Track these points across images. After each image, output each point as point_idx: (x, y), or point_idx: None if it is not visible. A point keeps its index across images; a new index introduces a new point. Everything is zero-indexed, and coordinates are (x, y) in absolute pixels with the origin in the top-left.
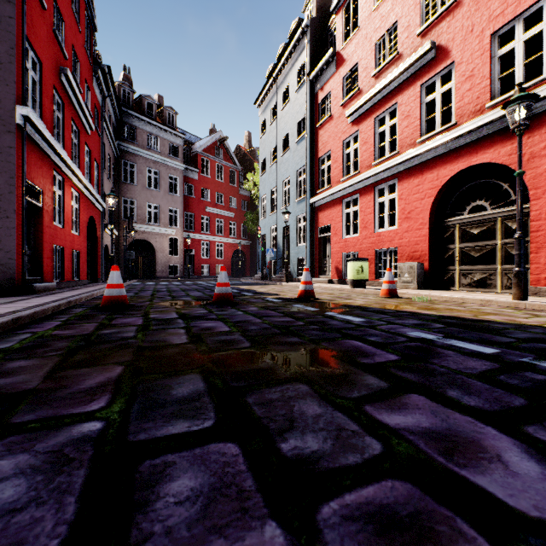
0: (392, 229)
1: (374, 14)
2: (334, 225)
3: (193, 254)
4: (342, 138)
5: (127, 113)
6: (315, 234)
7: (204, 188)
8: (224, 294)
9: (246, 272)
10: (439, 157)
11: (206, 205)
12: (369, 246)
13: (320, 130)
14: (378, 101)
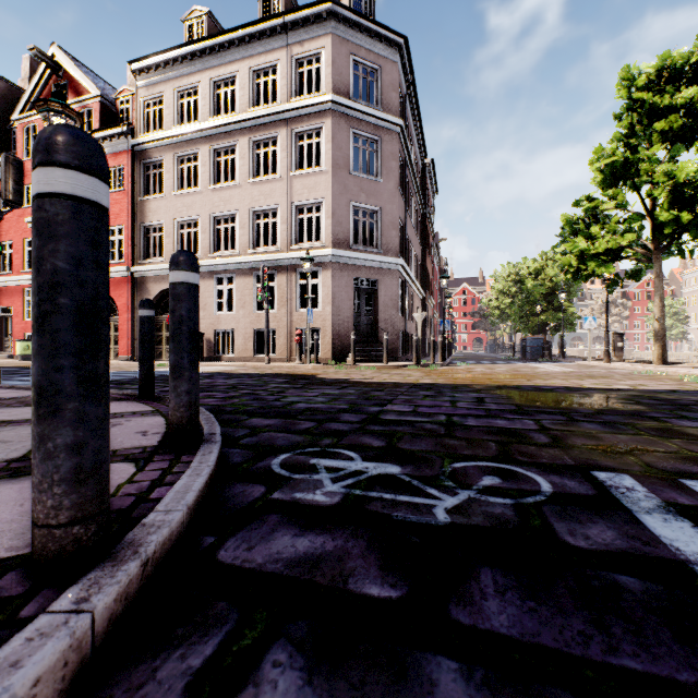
0: None
1: None
2: (17, 308)
3: None
4: (24, 236)
5: None
6: None
7: None
8: None
9: None
10: None
11: None
12: None
13: None
14: None
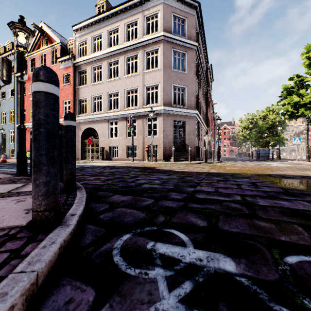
0: None
1: None
2: (27, 137)
3: None
4: (30, 106)
5: None
6: None
7: None
8: None
9: None
10: None
11: None
12: None
13: None
14: None
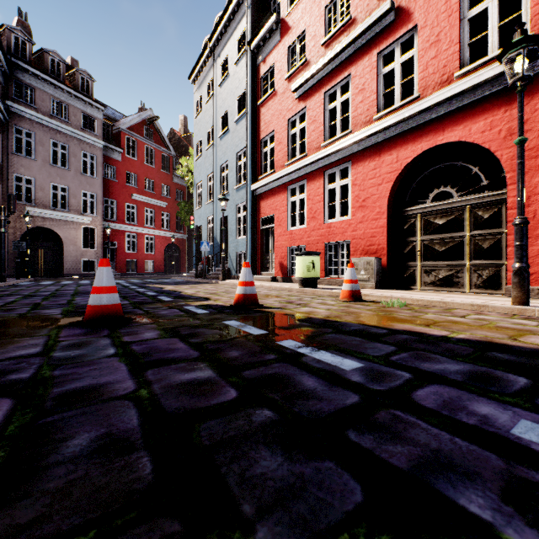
0: (345, 220)
1: None
2: (278, 215)
3: (115, 248)
4: (287, 116)
5: (21, 67)
6: (256, 225)
7: (130, 171)
8: (104, 307)
9: (181, 269)
10: (399, 136)
11: (132, 191)
12: (318, 238)
13: (262, 107)
14: (328, 74)
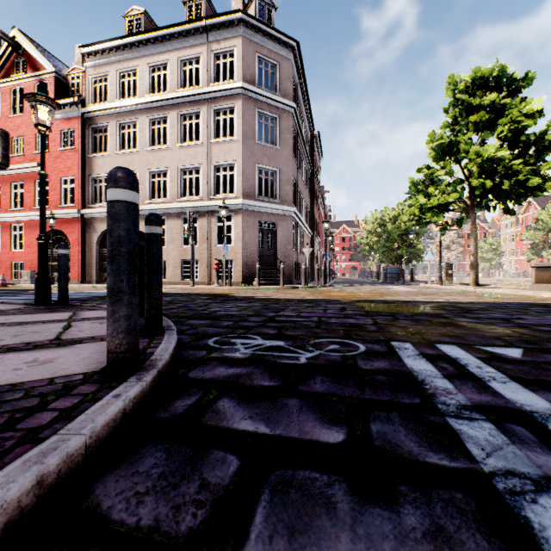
0: (22, 251)
1: (11, 120)
2: None
3: None
4: None
5: None
6: None
7: None
8: None
9: None
10: None
11: None
12: (8, 259)
13: None
14: (13, 174)
